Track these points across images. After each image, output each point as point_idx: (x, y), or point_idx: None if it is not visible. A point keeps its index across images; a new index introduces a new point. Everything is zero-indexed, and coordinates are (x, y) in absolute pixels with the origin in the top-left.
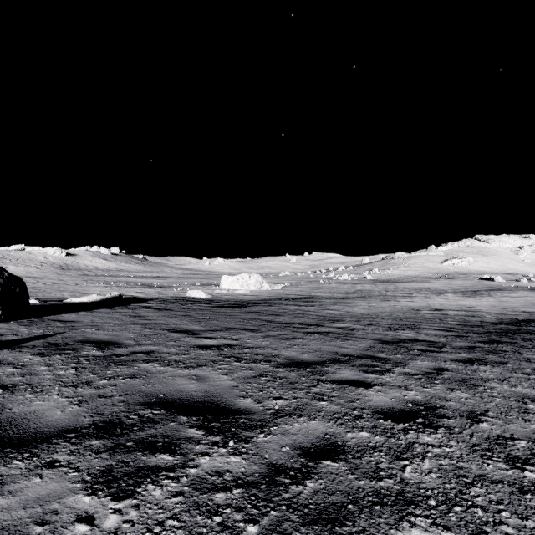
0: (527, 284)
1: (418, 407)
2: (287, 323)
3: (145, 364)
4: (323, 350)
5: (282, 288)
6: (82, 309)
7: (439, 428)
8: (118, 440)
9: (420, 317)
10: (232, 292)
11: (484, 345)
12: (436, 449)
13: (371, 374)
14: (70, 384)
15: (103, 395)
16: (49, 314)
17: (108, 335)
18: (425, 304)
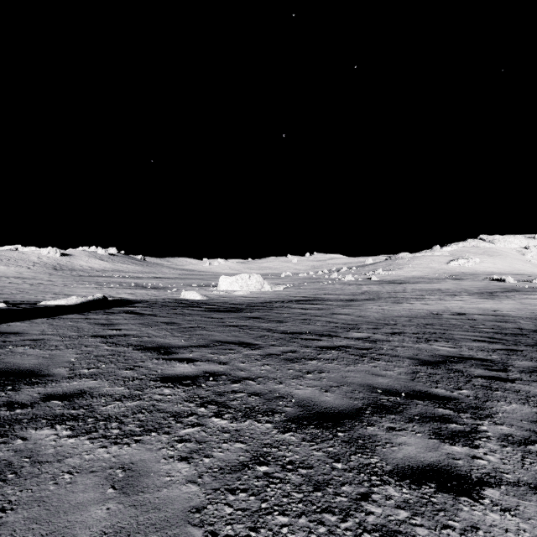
0: None
1: None
2: (292, 333)
3: (44, 431)
4: (352, 382)
5: (283, 290)
6: (46, 315)
7: None
8: None
9: (446, 323)
10: (231, 293)
11: None
12: None
13: (453, 443)
14: None
15: None
16: None
17: (39, 358)
18: (443, 307)
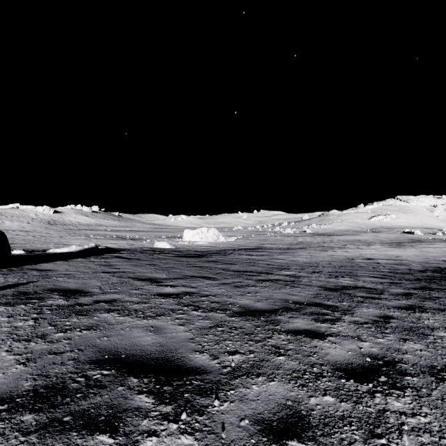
0: (442, 237)
1: (377, 362)
2: (240, 272)
3: (106, 314)
4: (275, 298)
5: (235, 240)
6: (60, 259)
7: (405, 389)
8: (55, 413)
9: (356, 265)
10: (193, 243)
11: (418, 292)
12: (411, 419)
13: (323, 323)
14: (24, 337)
15: (54, 351)
16: (30, 263)
17: (77, 284)
18: (358, 254)
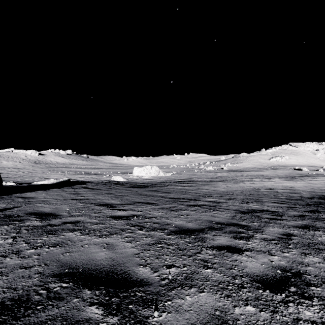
0: (323, 172)
1: (286, 273)
2: (175, 198)
3: (70, 233)
4: (202, 219)
5: (171, 175)
6: (41, 189)
7: (312, 298)
8: None
9: (261, 193)
10: (140, 177)
11: (309, 214)
12: None
13: (240, 239)
14: (2, 253)
15: (24, 266)
16: (17, 192)
17: (51, 208)
18: (262, 185)
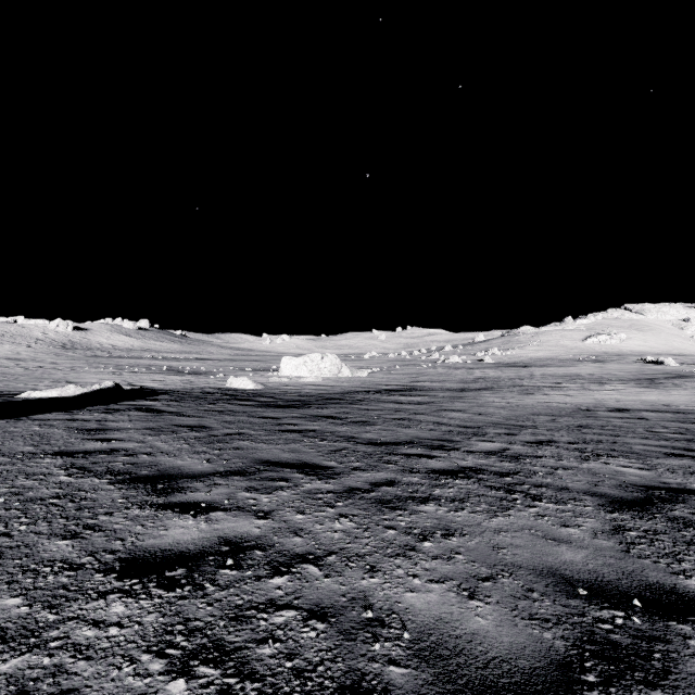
0: None
1: None
2: (386, 445)
3: None
4: (516, 563)
5: (368, 375)
6: (11, 414)
7: None
8: None
9: (607, 424)
10: (296, 380)
11: None
12: None
13: None
14: None
15: None
16: None
17: None
18: (593, 400)
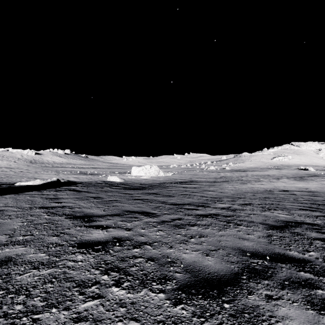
0: None
1: None
2: (178, 205)
3: None
4: (225, 246)
5: (172, 175)
6: (15, 192)
7: None
8: None
9: (277, 197)
10: (139, 177)
11: None
12: None
13: None
14: None
15: None
16: None
17: None
18: (273, 186)
